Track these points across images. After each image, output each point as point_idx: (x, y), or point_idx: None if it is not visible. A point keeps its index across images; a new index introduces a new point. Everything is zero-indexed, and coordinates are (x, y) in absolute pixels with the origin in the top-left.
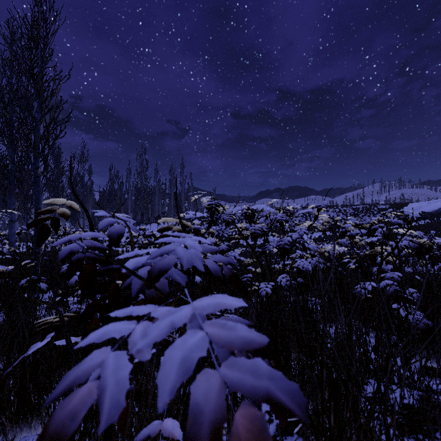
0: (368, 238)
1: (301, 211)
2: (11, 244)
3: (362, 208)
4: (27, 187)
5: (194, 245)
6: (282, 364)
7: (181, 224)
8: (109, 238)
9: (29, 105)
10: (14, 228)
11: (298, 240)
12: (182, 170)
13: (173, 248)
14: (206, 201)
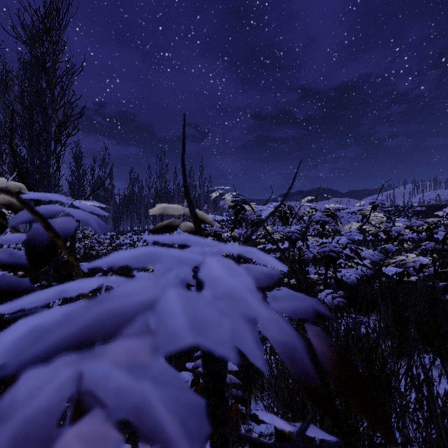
0: (444, 243)
1: (348, 209)
2: None
3: (394, 210)
4: None
5: (234, 283)
6: (358, 447)
7: (193, 216)
8: (25, 245)
9: (41, 100)
10: None
11: (349, 246)
12: (201, 172)
13: (145, 296)
14: (229, 198)
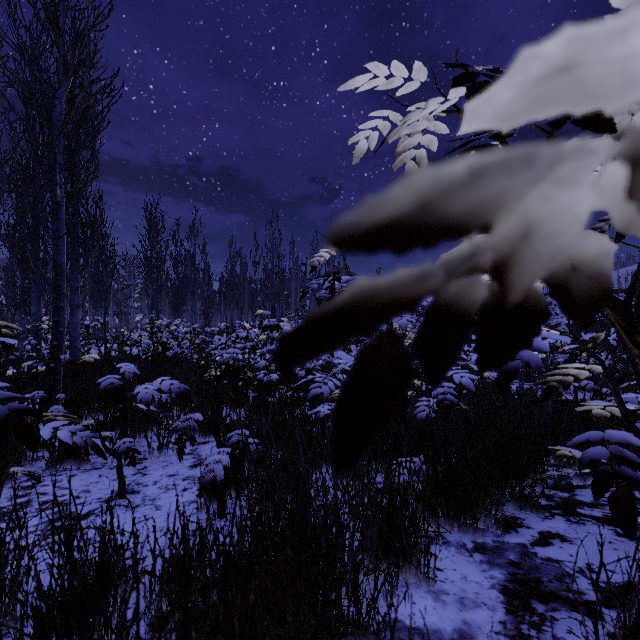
0: None
1: None
2: (73, 340)
3: None
4: (105, 259)
5: None
6: None
7: None
8: None
9: (37, 61)
10: (78, 317)
11: None
12: None
13: None
14: (409, 142)
